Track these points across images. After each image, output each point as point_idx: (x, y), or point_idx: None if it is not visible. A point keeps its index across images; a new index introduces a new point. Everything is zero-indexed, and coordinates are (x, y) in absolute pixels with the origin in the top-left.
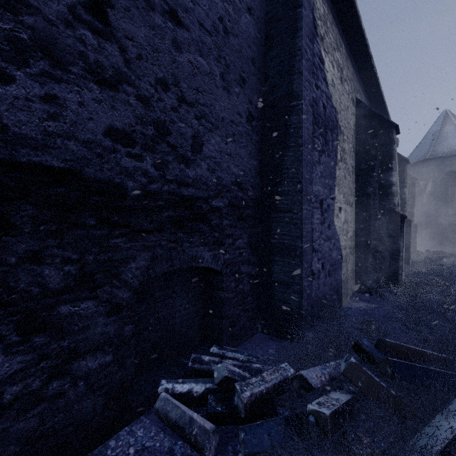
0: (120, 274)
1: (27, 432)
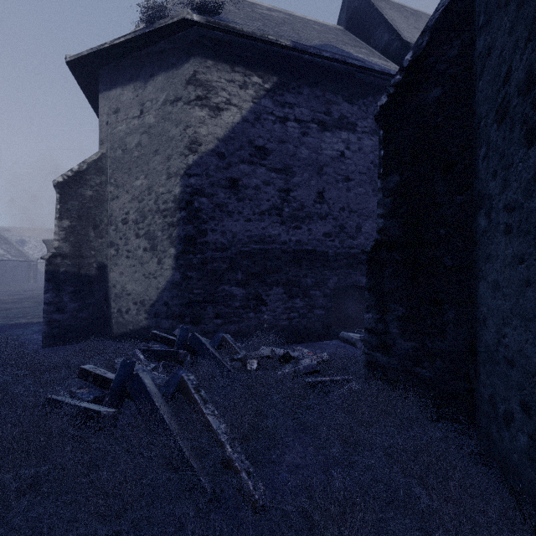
0: (327, 284)
1: (304, 325)
